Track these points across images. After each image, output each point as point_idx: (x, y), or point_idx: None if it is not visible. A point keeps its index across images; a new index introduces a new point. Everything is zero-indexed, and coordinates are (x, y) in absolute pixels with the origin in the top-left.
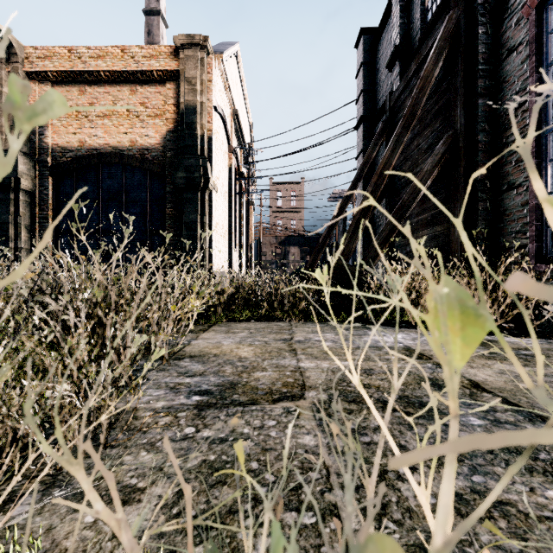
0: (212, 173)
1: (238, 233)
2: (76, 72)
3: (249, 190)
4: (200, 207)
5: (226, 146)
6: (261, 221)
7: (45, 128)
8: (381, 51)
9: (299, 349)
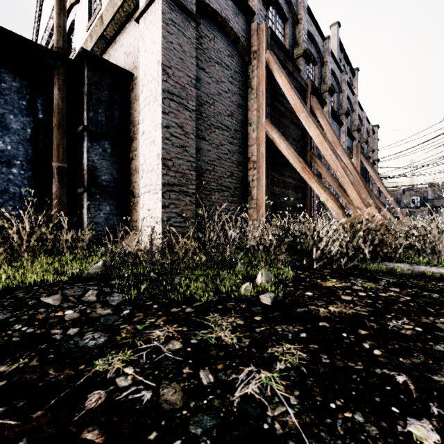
0: None
1: None
2: None
3: None
4: None
5: None
6: None
7: None
8: None
9: None
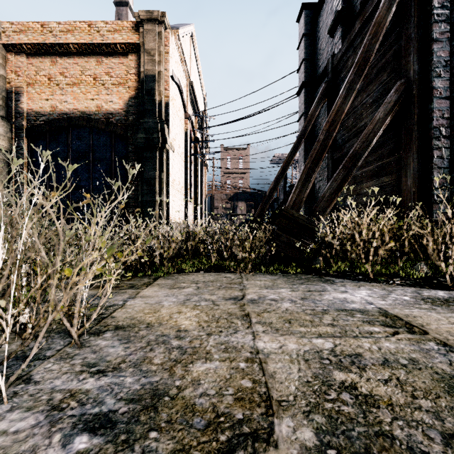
0: (170, 134)
1: (194, 189)
2: (48, 44)
3: (202, 152)
4: (159, 165)
5: (183, 113)
6: (213, 180)
7: (20, 94)
8: (321, 22)
9: (253, 314)
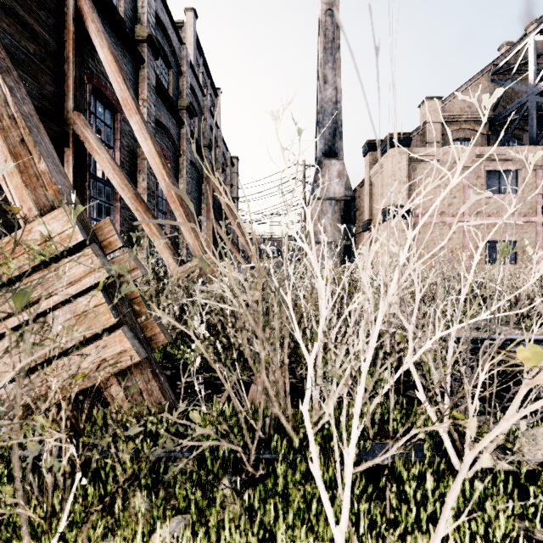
0: None
1: None
2: None
3: None
4: None
5: None
6: None
7: None
8: None
9: None
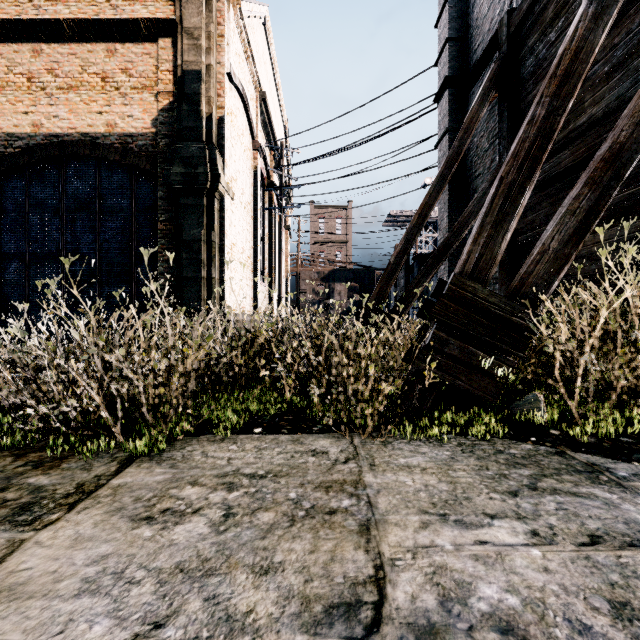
0: (225, 170)
1: (268, 263)
2: (25, 21)
3: (281, 204)
4: (207, 219)
5: (249, 140)
6: (299, 250)
7: None
8: None
9: None
